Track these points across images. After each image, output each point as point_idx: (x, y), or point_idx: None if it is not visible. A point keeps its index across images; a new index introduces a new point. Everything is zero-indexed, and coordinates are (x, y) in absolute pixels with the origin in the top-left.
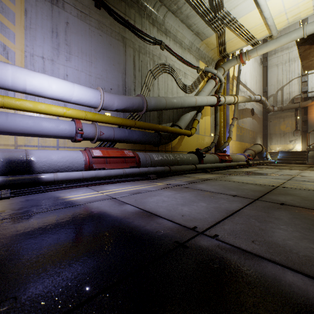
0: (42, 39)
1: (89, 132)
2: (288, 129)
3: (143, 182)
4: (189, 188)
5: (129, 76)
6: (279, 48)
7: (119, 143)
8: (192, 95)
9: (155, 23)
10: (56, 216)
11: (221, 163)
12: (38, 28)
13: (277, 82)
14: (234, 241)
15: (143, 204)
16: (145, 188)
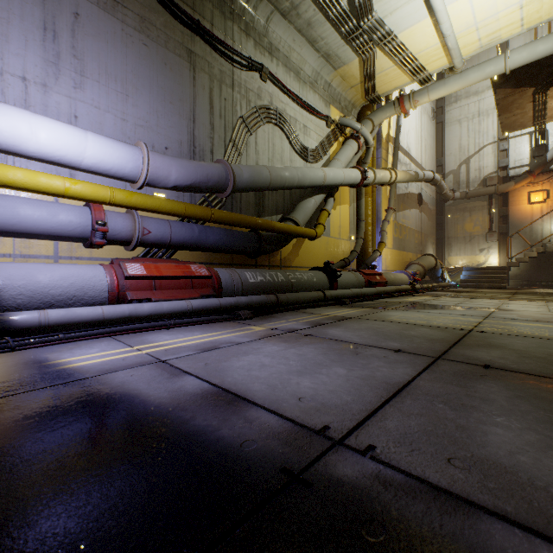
0: (23, 41)
1: (120, 228)
2: (477, 229)
3: (226, 325)
4: (312, 337)
5: (202, 126)
6: (463, 92)
7: (183, 252)
8: (318, 166)
9: (251, 31)
10: (22, 409)
11: (368, 288)
12: (14, 18)
13: (460, 149)
14: (411, 461)
15: (221, 374)
16: (229, 337)
